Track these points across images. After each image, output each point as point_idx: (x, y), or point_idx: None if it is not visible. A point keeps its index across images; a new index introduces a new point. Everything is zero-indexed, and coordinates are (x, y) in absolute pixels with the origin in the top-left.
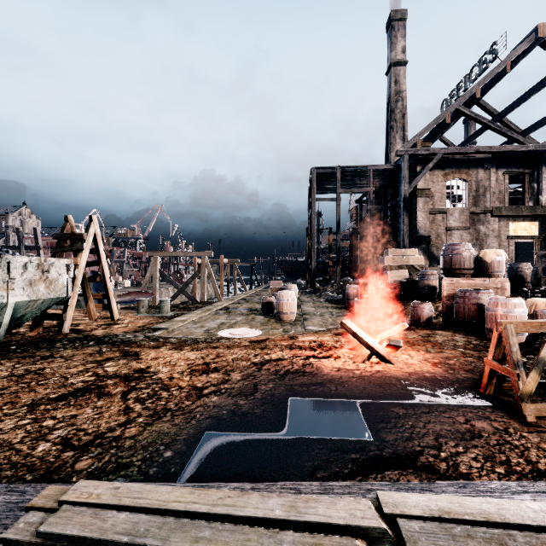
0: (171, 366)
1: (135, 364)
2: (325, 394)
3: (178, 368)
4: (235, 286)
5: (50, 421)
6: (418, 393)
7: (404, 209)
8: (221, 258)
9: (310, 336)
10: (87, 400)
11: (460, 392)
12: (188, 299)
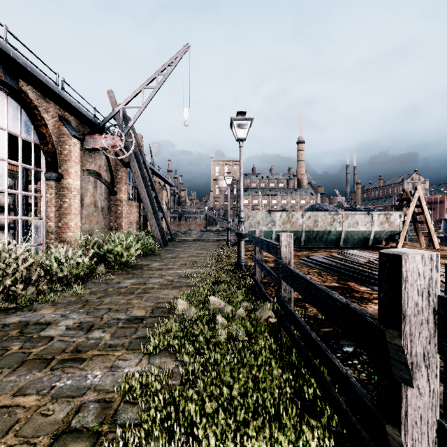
0: None
1: None
2: None
3: None
4: None
5: None
6: None
7: None
8: None
9: None
10: None
11: None
12: None
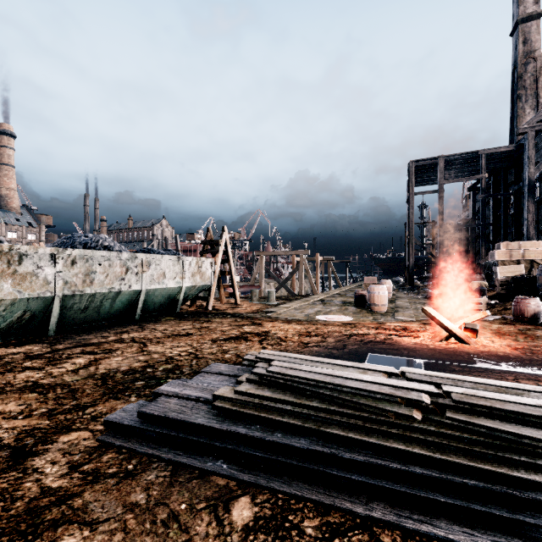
0: (285, 331)
1: (261, 328)
2: (397, 354)
3: (290, 333)
4: (329, 282)
5: (226, 347)
6: (481, 362)
7: (529, 195)
8: (316, 256)
9: (398, 323)
10: (240, 341)
11: (525, 365)
12: (286, 294)
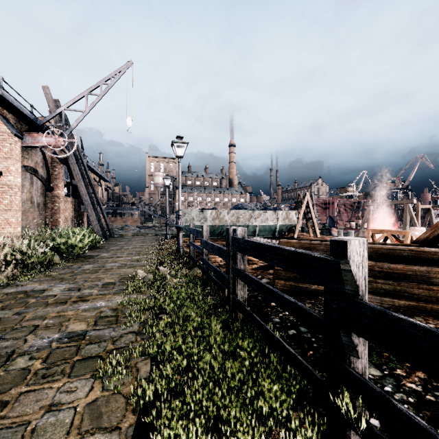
0: None
1: None
2: None
3: None
4: None
5: None
6: None
7: None
8: None
9: None
10: None
11: None
12: None
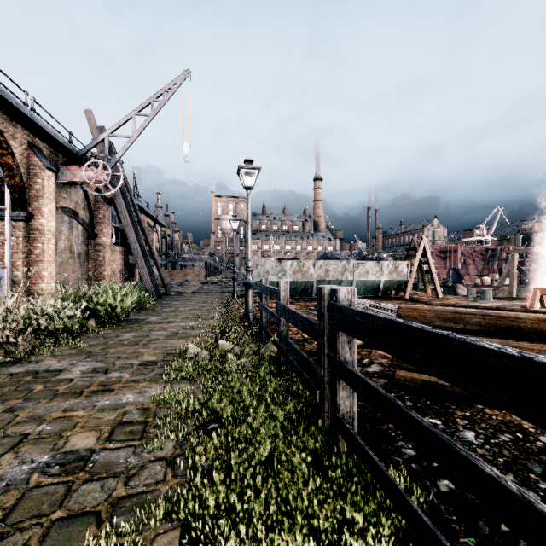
0: None
1: None
2: None
3: None
4: None
5: None
6: None
7: None
8: None
9: None
10: None
11: None
12: None
